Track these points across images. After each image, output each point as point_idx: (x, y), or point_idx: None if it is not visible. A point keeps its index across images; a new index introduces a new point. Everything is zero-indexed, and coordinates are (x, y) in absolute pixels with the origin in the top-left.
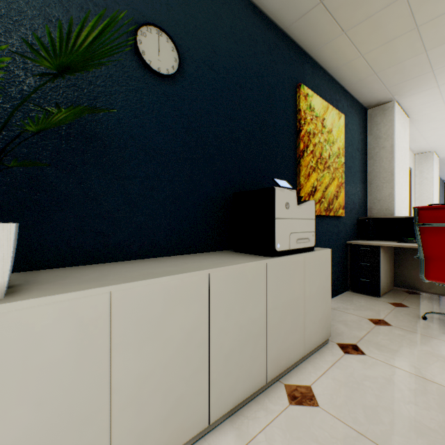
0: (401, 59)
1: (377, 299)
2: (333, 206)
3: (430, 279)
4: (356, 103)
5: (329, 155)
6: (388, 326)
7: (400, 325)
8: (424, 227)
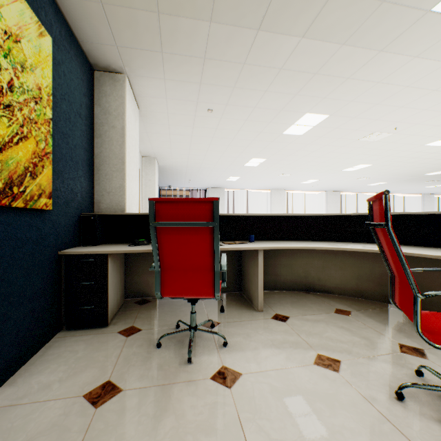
0: (134, 2)
1: (105, 331)
2: (24, 190)
3: (166, 295)
4: (78, 45)
5: (11, 83)
6: (117, 396)
7: (133, 379)
8: (162, 227)
